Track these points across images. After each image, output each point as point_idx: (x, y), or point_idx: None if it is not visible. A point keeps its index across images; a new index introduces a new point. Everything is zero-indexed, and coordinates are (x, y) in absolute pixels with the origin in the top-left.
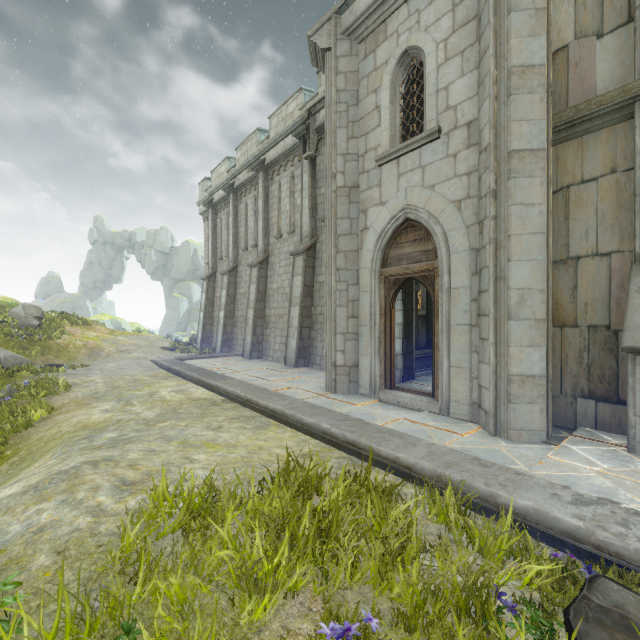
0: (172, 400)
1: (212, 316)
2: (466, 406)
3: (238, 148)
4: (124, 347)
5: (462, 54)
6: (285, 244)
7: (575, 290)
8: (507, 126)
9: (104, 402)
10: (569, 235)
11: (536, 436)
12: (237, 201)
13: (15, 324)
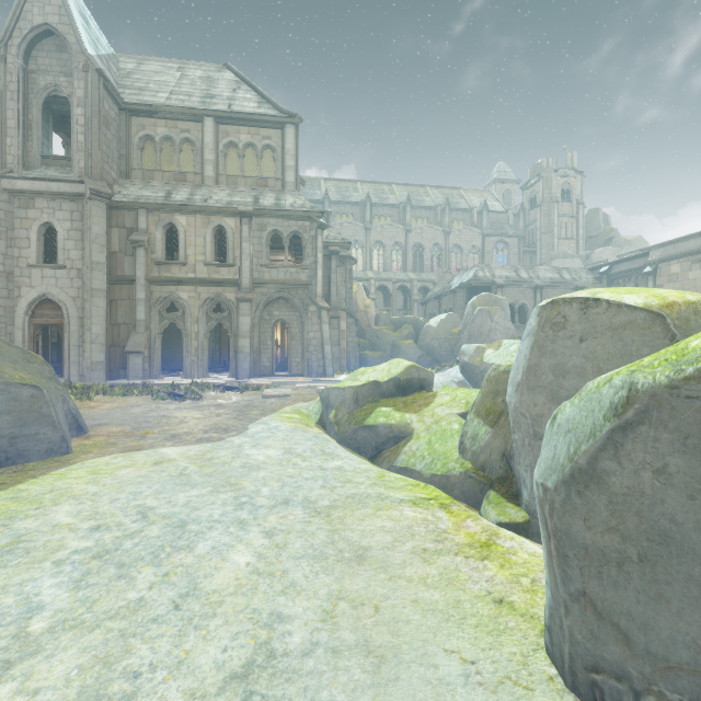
0: None
1: None
2: (78, 377)
3: None
4: None
5: (76, 241)
6: None
7: (120, 334)
8: (92, 280)
9: None
10: (118, 316)
11: (102, 381)
12: None
13: None
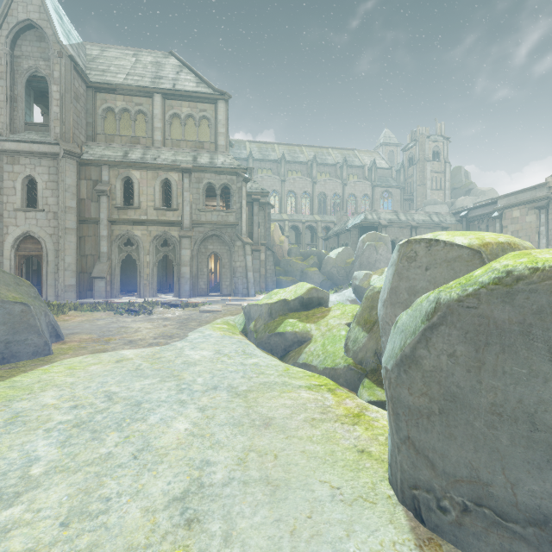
0: None
1: None
2: (54, 296)
3: None
4: None
5: (52, 190)
6: None
7: (87, 263)
8: (65, 220)
9: None
10: (86, 249)
11: (73, 300)
12: None
13: None
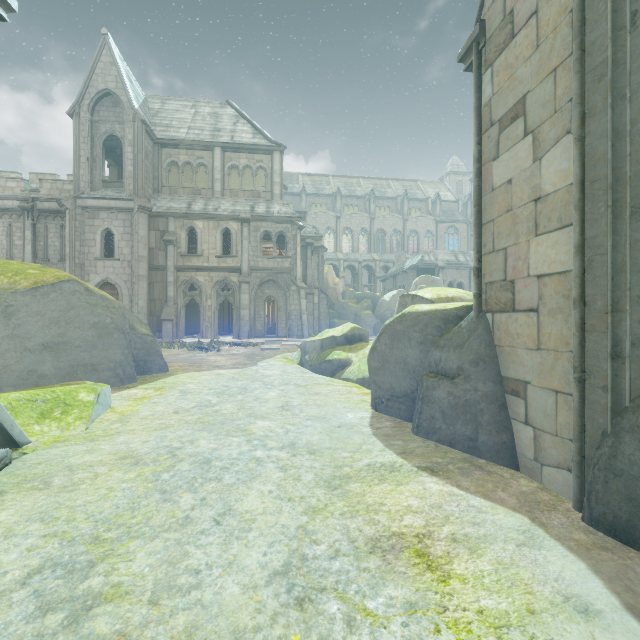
0: None
1: None
2: None
3: None
4: None
5: (127, 241)
6: None
7: (155, 307)
8: (139, 268)
9: None
10: (154, 294)
11: None
12: None
13: None
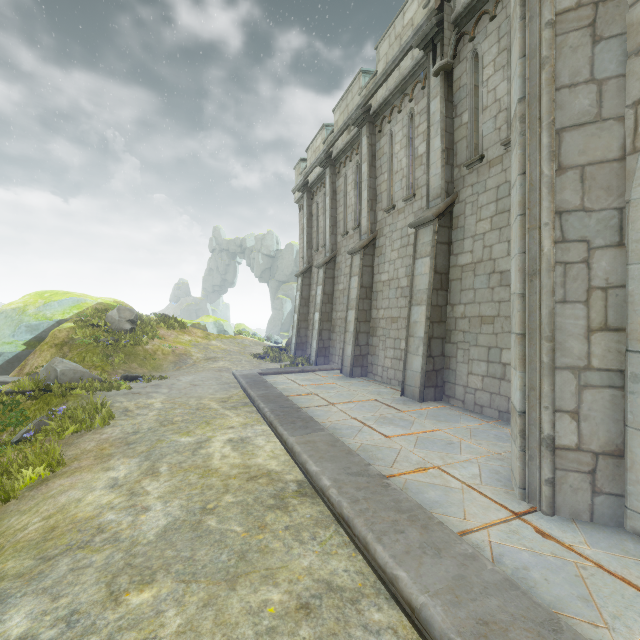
0: (217, 470)
1: (307, 318)
2: None
3: (336, 108)
4: (213, 353)
5: None
6: (399, 217)
7: None
8: None
9: (126, 458)
10: None
11: None
12: (335, 176)
13: (110, 328)
